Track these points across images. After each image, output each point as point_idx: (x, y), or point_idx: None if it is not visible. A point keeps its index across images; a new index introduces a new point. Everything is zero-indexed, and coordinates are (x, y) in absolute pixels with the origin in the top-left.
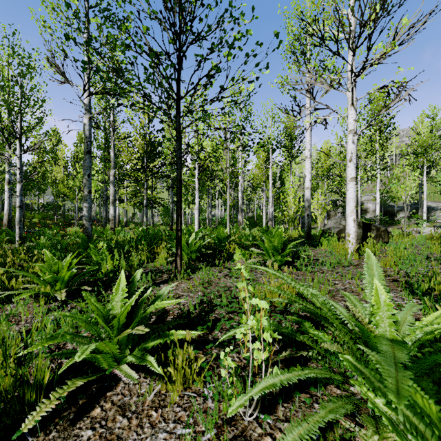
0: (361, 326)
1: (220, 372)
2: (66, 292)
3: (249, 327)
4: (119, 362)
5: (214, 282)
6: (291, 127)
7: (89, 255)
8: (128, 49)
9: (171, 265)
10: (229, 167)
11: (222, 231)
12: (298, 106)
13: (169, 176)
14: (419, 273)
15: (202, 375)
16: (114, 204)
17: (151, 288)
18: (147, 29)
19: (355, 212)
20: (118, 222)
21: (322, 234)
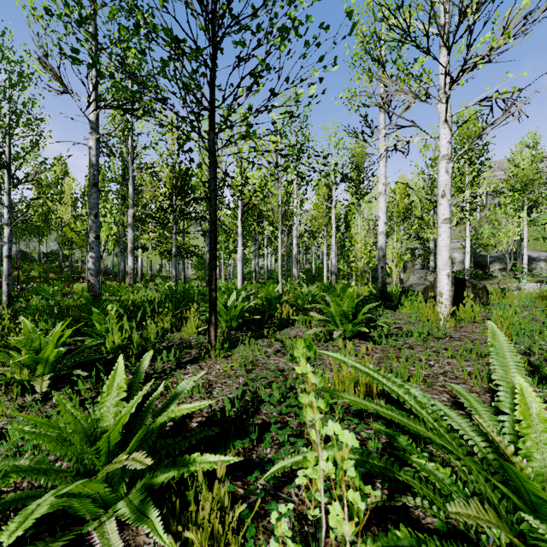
0: (515, 468)
1: (269, 525)
2: (50, 379)
3: (321, 474)
4: (108, 506)
5: (261, 361)
6: (360, 155)
7: (91, 323)
8: (137, 31)
9: (204, 336)
10: (282, 205)
11: (272, 289)
12: (369, 128)
13: (205, 217)
14: (541, 348)
15: (239, 537)
16: (133, 254)
17: (167, 380)
18: (163, 1)
19: (450, 265)
20: (140, 276)
21: (402, 293)
